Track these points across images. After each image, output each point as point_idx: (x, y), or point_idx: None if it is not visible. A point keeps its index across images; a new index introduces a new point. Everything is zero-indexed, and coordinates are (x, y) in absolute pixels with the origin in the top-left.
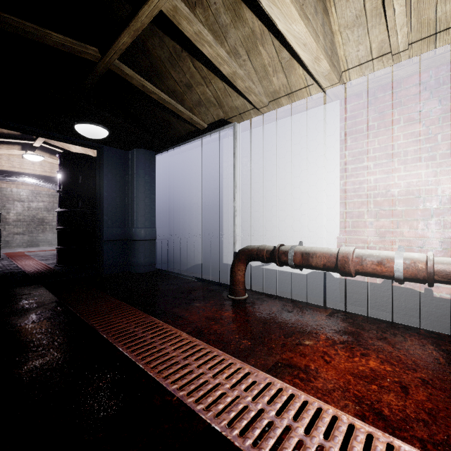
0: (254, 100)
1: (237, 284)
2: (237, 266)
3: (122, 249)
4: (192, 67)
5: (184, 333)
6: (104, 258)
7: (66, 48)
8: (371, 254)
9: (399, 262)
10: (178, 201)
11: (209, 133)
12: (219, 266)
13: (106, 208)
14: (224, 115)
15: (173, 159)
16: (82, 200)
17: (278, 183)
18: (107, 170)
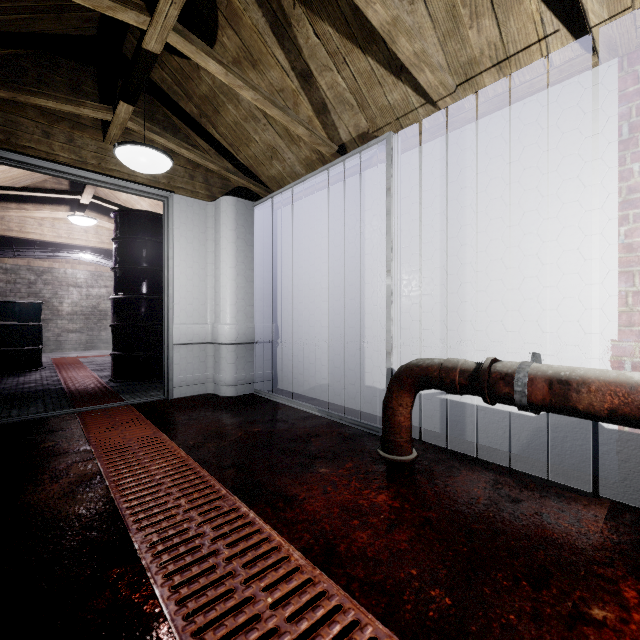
0: (428, 82)
1: (396, 431)
2: (398, 398)
3: (203, 358)
4: (311, 35)
5: (296, 551)
6: (174, 371)
7: None
8: None
9: None
10: (289, 280)
11: (342, 158)
12: (358, 390)
13: (176, 293)
14: (368, 125)
15: (282, 213)
16: (146, 282)
17: (473, 241)
18: (179, 232)
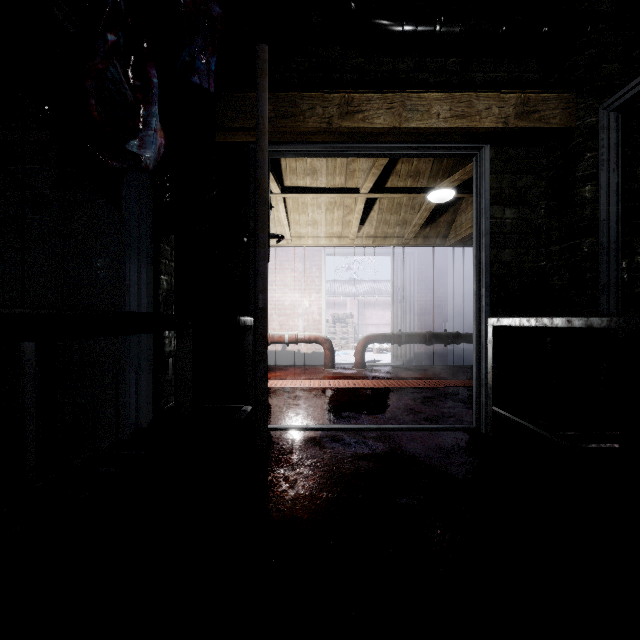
0: None
1: None
2: None
3: None
4: None
5: None
6: None
7: None
8: (277, 333)
9: (287, 336)
10: None
11: None
12: None
13: None
14: None
15: None
16: None
17: None
18: None
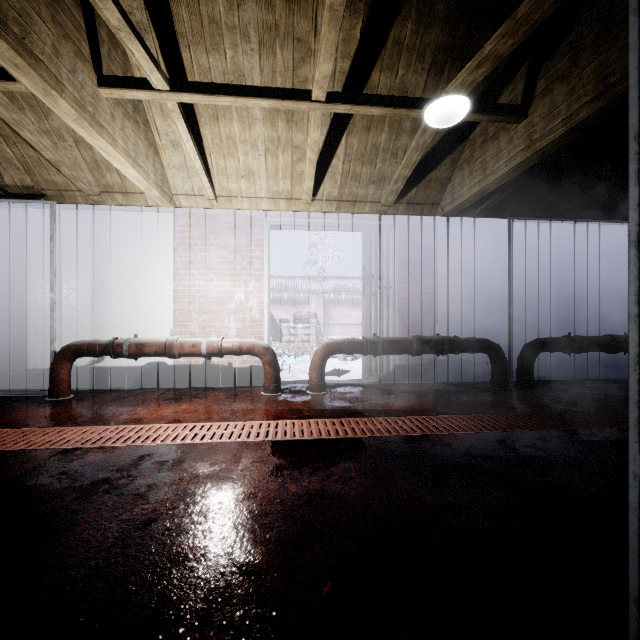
0: (82, 187)
1: (60, 384)
2: (61, 365)
3: None
4: None
5: (4, 429)
6: None
7: None
8: (189, 340)
9: (204, 344)
10: None
11: (8, 201)
12: (20, 374)
13: None
14: (34, 184)
15: None
16: None
17: (112, 276)
18: None
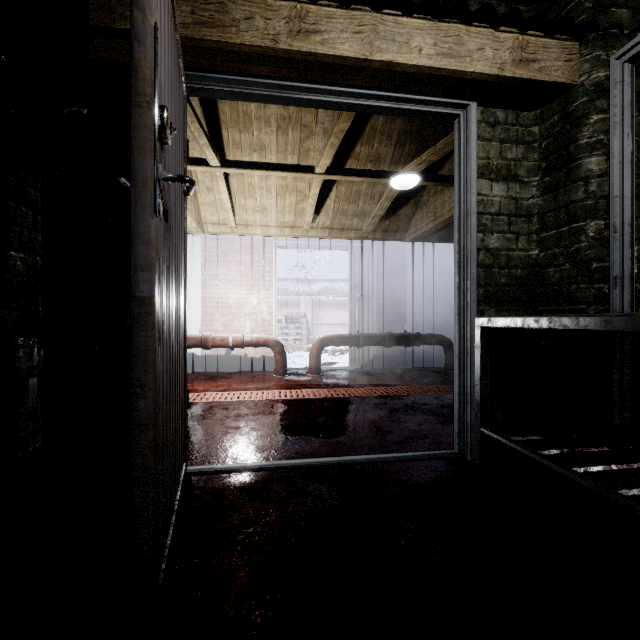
0: None
1: None
2: None
3: None
4: None
5: None
6: None
7: None
8: (219, 335)
9: (231, 338)
10: None
11: None
12: None
13: None
14: None
15: None
16: None
17: None
18: None
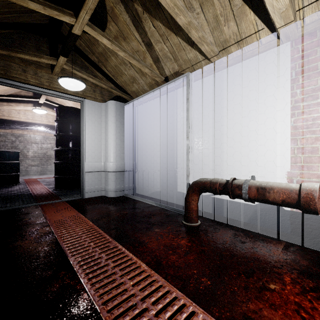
0: (205, 50)
1: (191, 212)
2: (191, 196)
3: (99, 178)
4: (151, 26)
5: (143, 264)
6: (86, 185)
7: (47, 11)
8: None
9: None
10: (141, 141)
11: (166, 84)
12: (174, 194)
13: (87, 147)
14: (178, 68)
15: (138, 109)
16: (71, 141)
17: (227, 123)
18: (88, 118)
